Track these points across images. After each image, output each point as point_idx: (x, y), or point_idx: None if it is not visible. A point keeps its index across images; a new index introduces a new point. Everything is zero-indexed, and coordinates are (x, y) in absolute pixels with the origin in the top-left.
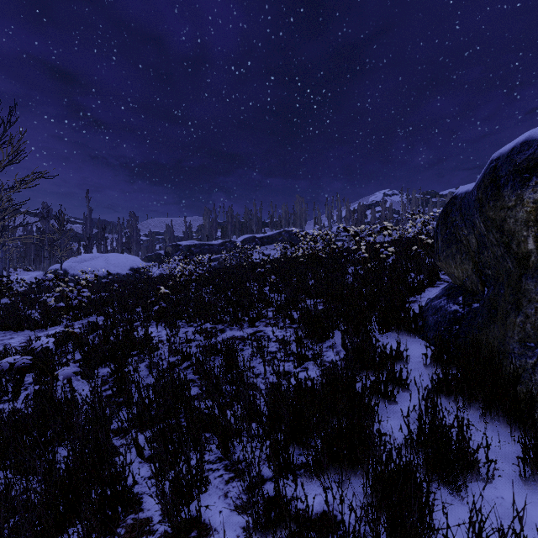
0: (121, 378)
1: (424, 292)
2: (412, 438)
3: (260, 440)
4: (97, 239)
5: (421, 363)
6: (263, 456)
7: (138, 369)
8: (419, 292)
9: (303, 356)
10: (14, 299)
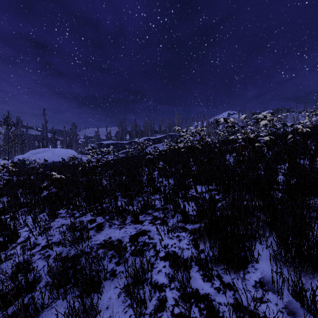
0: None
1: None
2: None
3: None
4: (51, 140)
5: None
6: None
7: None
8: None
9: None
10: None
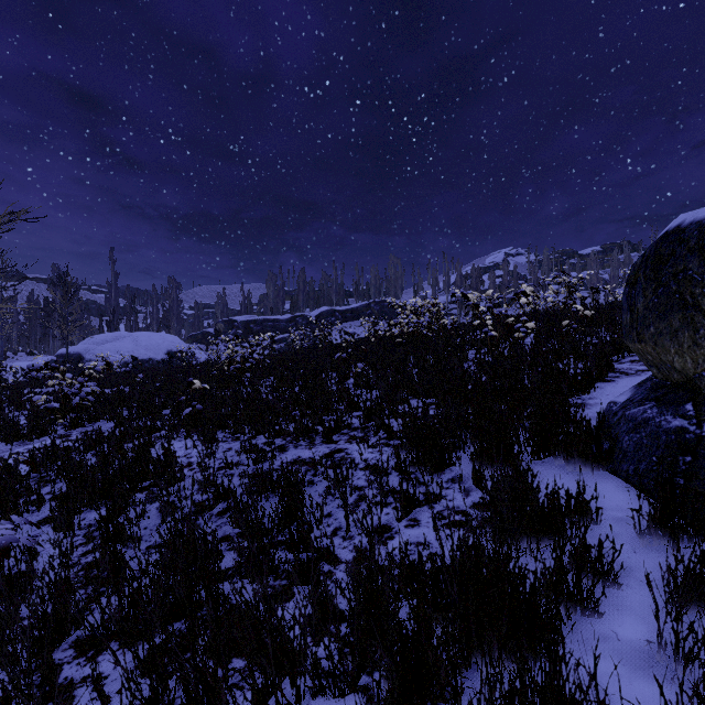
0: (113, 533)
1: (592, 389)
2: None
3: (337, 692)
4: (126, 314)
5: (624, 522)
6: None
7: (145, 514)
8: (587, 389)
9: (411, 498)
10: None
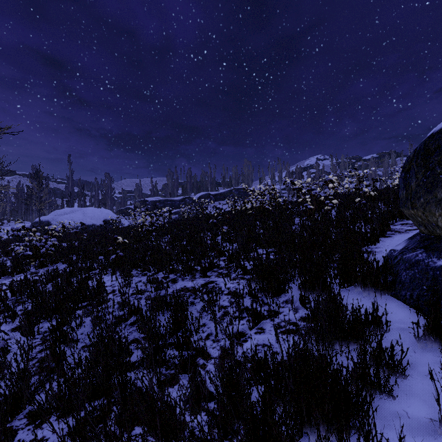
0: (59, 337)
1: (377, 242)
2: None
3: None
4: (78, 196)
5: (405, 331)
6: None
7: (82, 324)
8: (373, 242)
9: (259, 313)
10: None
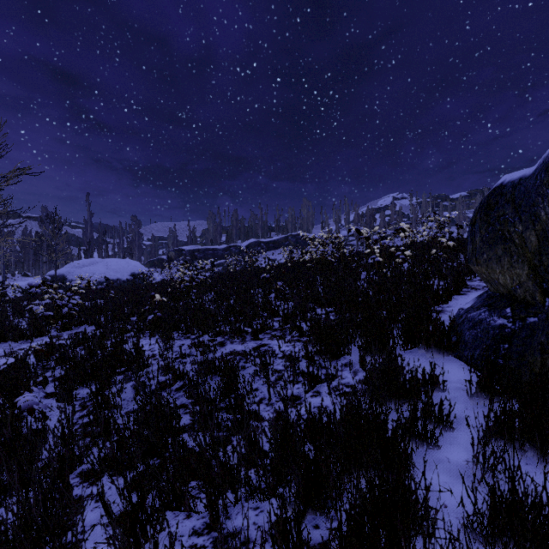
0: (101, 402)
1: (449, 300)
2: (476, 513)
3: (262, 498)
4: (98, 244)
5: (461, 390)
6: (266, 525)
7: (123, 390)
8: (445, 300)
9: (315, 376)
10: (4, 307)
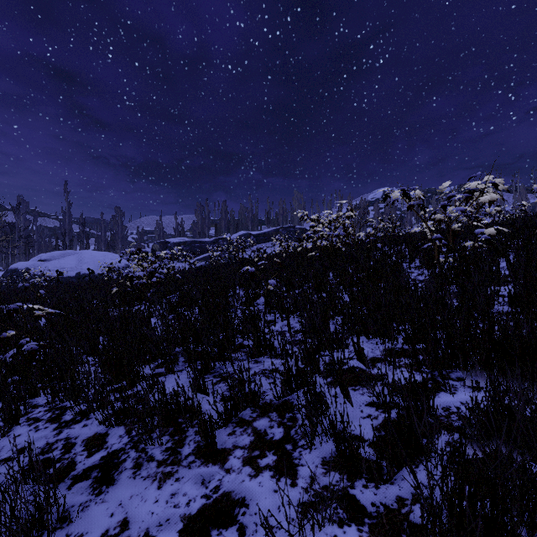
0: None
1: None
2: None
3: None
4: (80, 237)
5: None
6: None
7: None
8: None
9: None
10: None
